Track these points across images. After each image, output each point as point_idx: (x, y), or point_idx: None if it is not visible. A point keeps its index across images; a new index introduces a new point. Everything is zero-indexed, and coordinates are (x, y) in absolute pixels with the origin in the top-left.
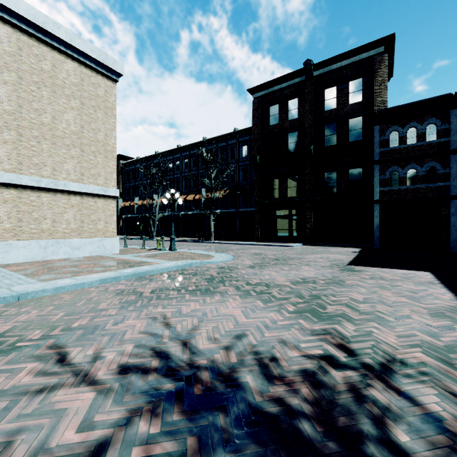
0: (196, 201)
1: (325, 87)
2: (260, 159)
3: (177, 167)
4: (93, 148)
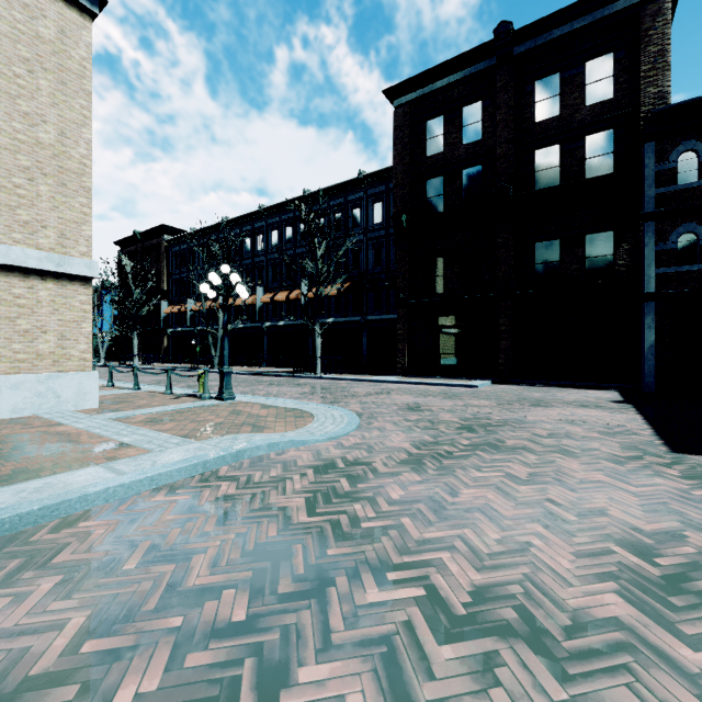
0: (291, 303)
1: (538, 75)
2: (408, 220)
3: (259, 244)
4: (24, 160)
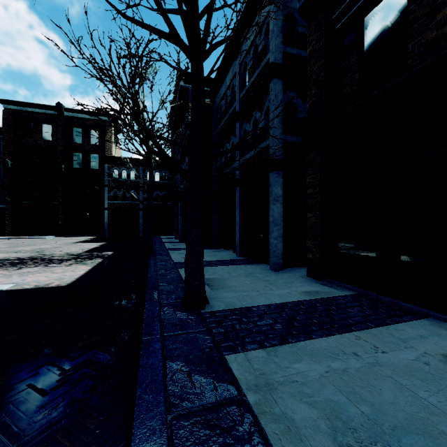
0: None
1: (74, 126)
2: (12, 164)
3: None
4: None
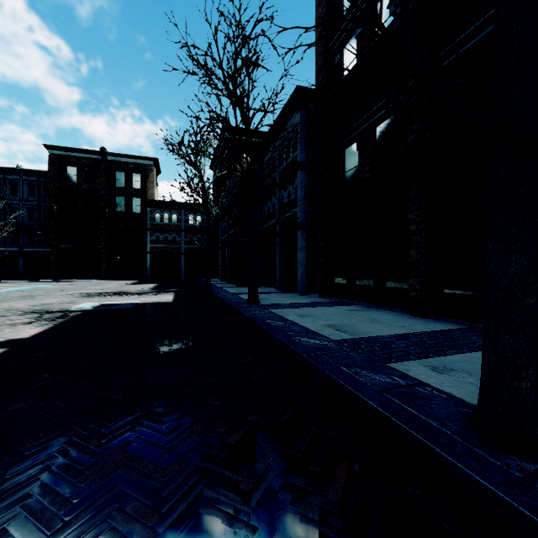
0: None
1: (117, 170)
2: (58, 209)
3: None
4: None
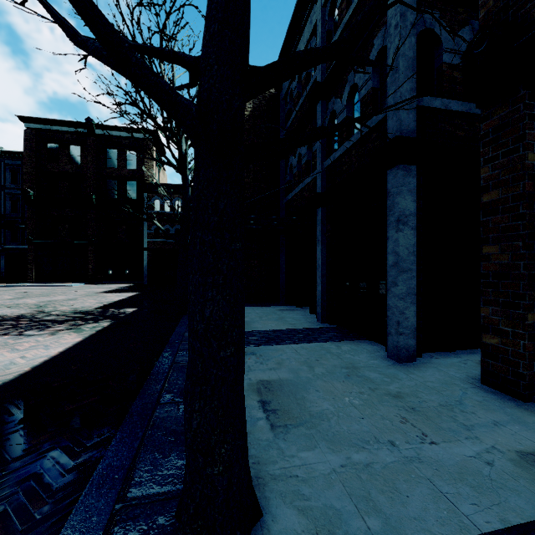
0: None
1: (107, 147)
2: (35, 196)
3: None
4: None
